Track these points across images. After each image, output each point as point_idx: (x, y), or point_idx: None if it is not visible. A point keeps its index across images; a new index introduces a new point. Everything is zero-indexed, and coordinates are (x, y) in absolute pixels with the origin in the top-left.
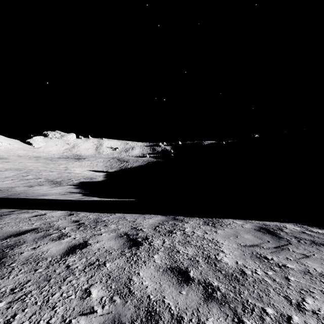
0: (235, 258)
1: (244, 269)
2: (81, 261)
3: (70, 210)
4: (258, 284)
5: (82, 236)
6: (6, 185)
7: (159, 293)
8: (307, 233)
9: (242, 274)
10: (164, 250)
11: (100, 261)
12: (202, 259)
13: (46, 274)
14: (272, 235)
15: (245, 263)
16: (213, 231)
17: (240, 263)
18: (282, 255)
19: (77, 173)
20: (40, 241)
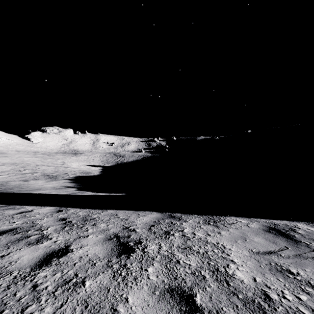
0: (250, 273)
1: (266, 290)
2: (55, 277)
3: (60, 206)
4: None
5: (65, 238)
6: (1, 179)
7: None
8: None
9: (267, 300)
10: (161, 260)
11: (78, 277)
12: (209, 274)
13: (1, 300)
14: (286, 238)
15: (265, 280)
16: (216, 232)
17: (259, 280)
18: (308, 267)
19: (74, 168)
20: (13, 246)
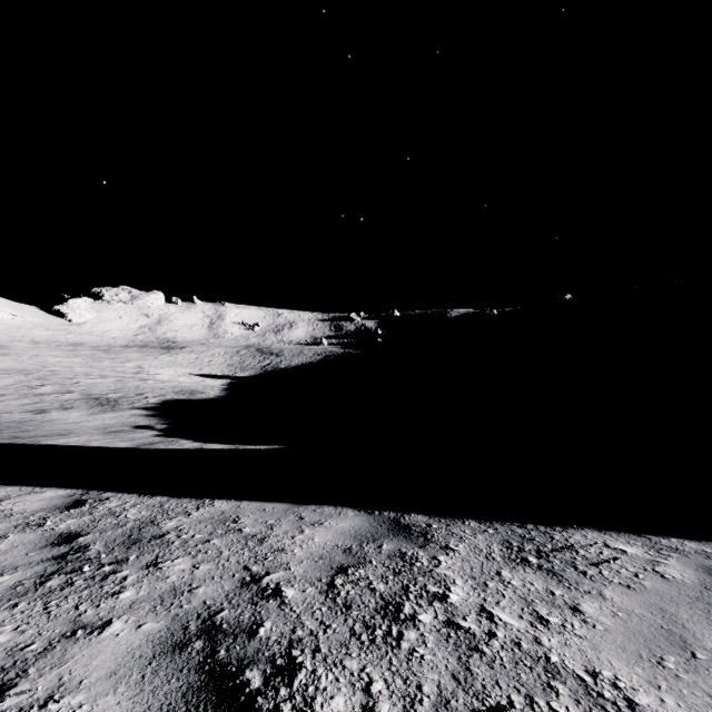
0: None
1: None
2: None
3: (87, 487)
4: None
5: (16, 638)
6: None
7: None
8: None
9: None
10: None
11: None
12: None
13: None
14: None
15: None
16: (565, 607)
17: None
18: None
19: (163, 381)
20: None
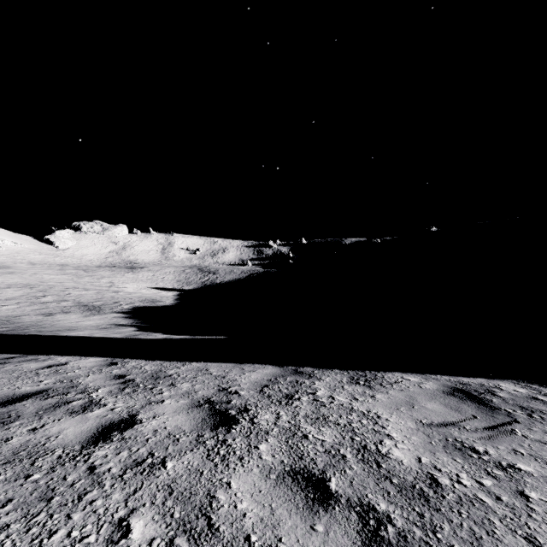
0: (414, 451)
1: (435, 473)
2: (119, 457)
3: (112, 357)
4: (468, 507)
5: (127, 404)
6: (6, 312)
7: (269, 530)
8: (542, 399)
9: (433, 485)
10: (279, 434)
11: (155, 457)
12: (351, 452)
13: (46, 486)
14: (477, 404)
15: (435, 461)
16: (368, 396)
17: (425, 461)
18: (503, 444)
19: (130, 293)
20: (47, 416)
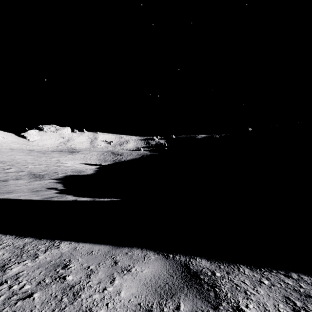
0: None
1: None
2: None
3: None
4: None
5: None
6: None
7: None
8: None
9: None
10: None
11: None
12: None
13: None
14: None
15: None
16: None
17: None
18: None
19: (68, 166)
20: None
